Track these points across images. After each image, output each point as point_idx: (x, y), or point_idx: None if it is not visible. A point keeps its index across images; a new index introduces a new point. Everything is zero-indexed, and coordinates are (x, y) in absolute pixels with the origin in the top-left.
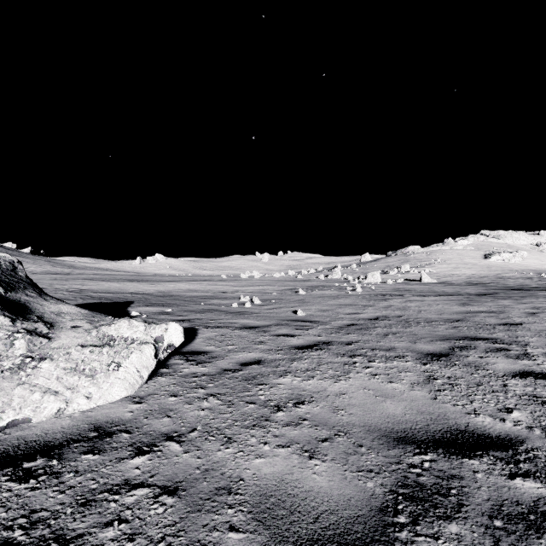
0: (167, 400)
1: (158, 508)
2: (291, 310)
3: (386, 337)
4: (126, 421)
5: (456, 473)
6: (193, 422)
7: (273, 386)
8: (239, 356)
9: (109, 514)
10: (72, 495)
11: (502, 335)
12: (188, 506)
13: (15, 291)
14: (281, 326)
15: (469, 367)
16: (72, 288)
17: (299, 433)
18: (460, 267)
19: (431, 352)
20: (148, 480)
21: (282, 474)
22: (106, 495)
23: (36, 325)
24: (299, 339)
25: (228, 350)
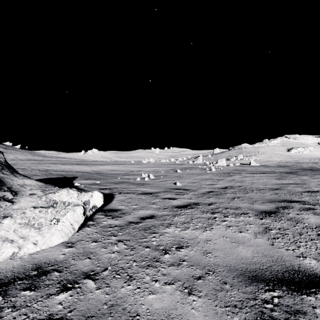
0: (90, 245)
1: None
2: (172, 182)
3: (233, 200)
4: (59, 262)
5: (300, 308)
6: (105, 263)
7: (162, 234)
8: (140, 212)
9: None
10: None
11: (308, 199)
12: None
13: None
14: (166, 192)
15: (291, 221)
16: (42, 169)
17: (180, 272)
18: (273, 156)
19: (264, 210)
20: (66, 315)
21: (169, 309)
22: None
23: (4, 193)
24: (178, 201)
25: (133, 208)
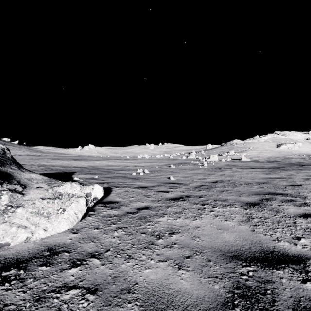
0: (93, 231)
1: (84, 303)
2: (166, 177)
3: (222, 193)
4: (67, 245)
5: (269, 279)
6: (107, 245)
7: (156, 222)
8: (136, 204)
9: (53, 307)
10: (30, 294)
11: (290, 192)
12: (103, 301)
13: (4, 166)
14: (160, 186)
15: (272, 211)
16: (41, 164)
17: (171, 253)
18: (263, 152)
19: (249, 202)
20: (78, 284)
21: (162, 280)
22: (52, 294)
23: (15, 186)
24: (171, 194)
25: (129, 200)
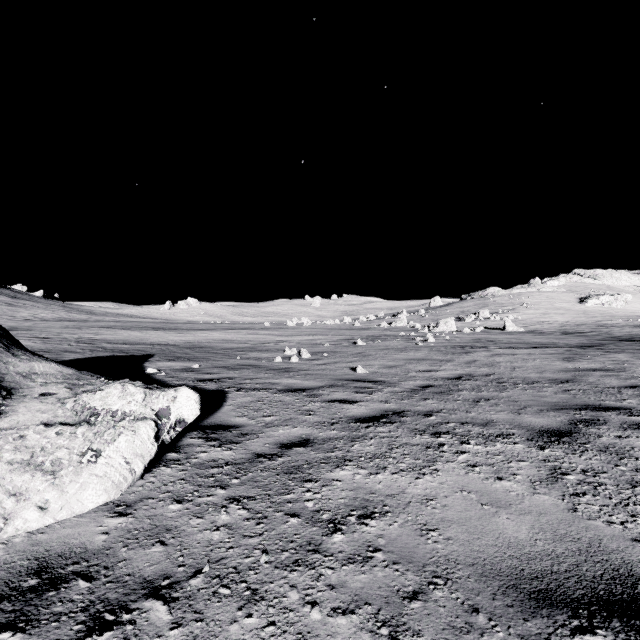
0: (166, 510)
1: None
2: (348, 367)
3: (477, 405)
4: (92, 554)
5: None
6: (198, 555)
7: (326, 483)
8: (279, 432)
9: None
10: None
11: (635, 403)
12: None
13: None
14: (336, 388)
15: (608, 453)
16: (83, 338)
17: (368, 580)
18: (550, 313)
19: (545, 429)
20: None
21: None
22: None
23: None
24: (360, 408)
25: (264, 423)
